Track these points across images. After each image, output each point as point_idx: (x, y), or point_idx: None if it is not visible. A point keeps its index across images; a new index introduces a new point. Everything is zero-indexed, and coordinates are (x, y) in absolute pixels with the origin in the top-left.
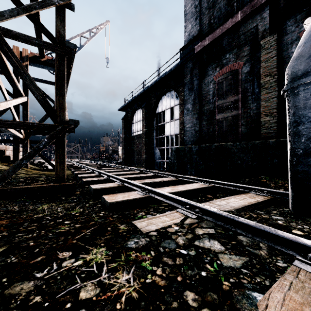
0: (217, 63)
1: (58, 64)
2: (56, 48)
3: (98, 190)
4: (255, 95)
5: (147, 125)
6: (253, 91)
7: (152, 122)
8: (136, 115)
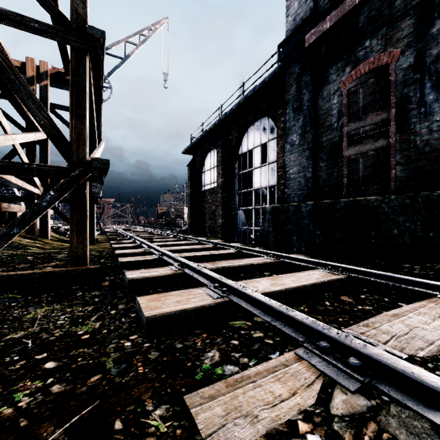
0: (346, 60)
1: (73, 65)
2: (71, 38)
3: (137, 282)
4: (427, 106)
5: (225, 173)
6: (423, 100)
7: (232, 168)
8: (208, 160)
